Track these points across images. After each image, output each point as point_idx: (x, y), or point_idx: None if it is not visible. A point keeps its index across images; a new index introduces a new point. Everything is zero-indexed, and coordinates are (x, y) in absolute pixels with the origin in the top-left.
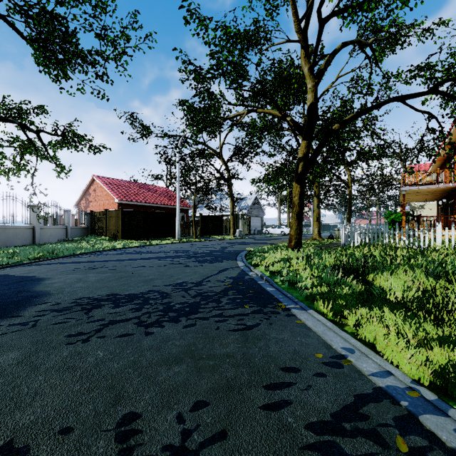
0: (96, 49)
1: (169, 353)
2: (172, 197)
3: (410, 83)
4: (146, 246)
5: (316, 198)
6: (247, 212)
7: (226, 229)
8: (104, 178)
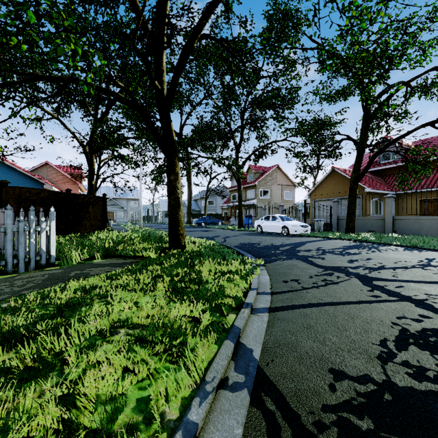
0: (367, 48)
1: (211, 235)
2: None
3: None
4: None
5: None
6: None
7: None
8: None
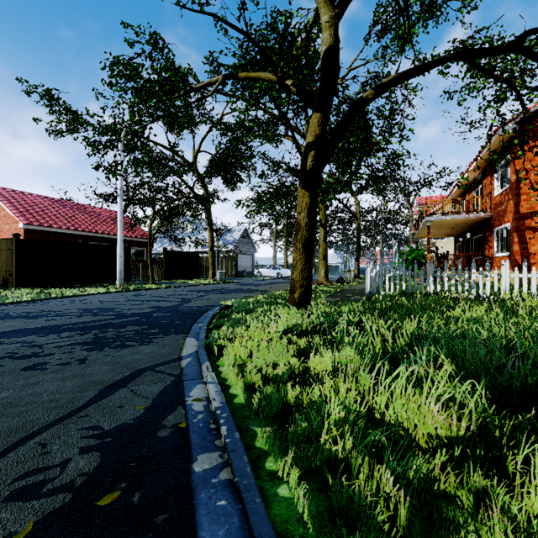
0: None
1: None
2: (114, 221)
3: (445, 73)
4: (44, 301)
5: (323, 229)
6: (234, 248)
7: (204, 271)
8: (4, 190)
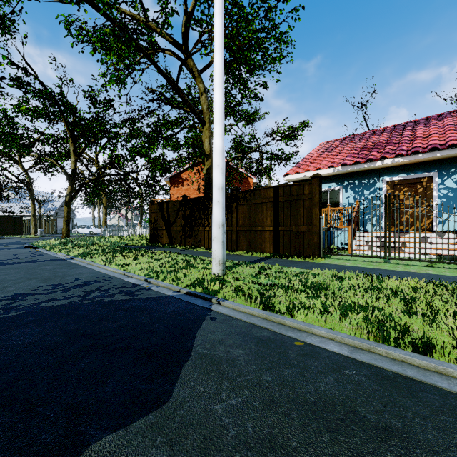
0: None
1: None
2: None
3: None
4: None
5: (104, 208)
6: (55, 214)
7: (28, 229)
8: None
